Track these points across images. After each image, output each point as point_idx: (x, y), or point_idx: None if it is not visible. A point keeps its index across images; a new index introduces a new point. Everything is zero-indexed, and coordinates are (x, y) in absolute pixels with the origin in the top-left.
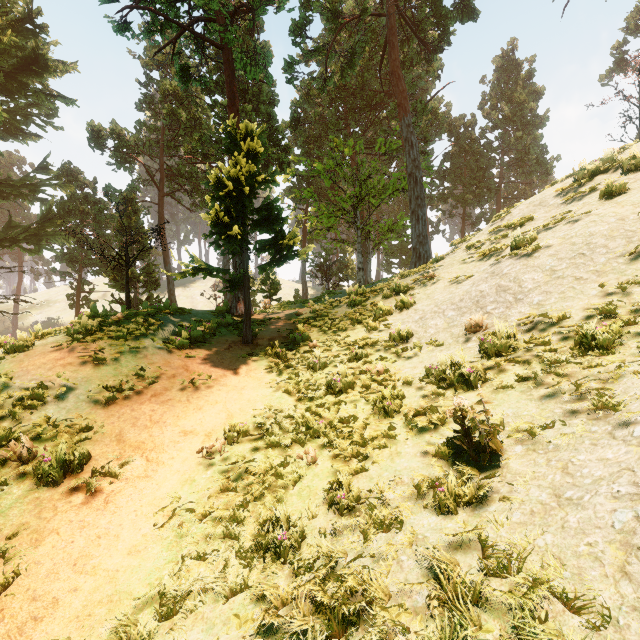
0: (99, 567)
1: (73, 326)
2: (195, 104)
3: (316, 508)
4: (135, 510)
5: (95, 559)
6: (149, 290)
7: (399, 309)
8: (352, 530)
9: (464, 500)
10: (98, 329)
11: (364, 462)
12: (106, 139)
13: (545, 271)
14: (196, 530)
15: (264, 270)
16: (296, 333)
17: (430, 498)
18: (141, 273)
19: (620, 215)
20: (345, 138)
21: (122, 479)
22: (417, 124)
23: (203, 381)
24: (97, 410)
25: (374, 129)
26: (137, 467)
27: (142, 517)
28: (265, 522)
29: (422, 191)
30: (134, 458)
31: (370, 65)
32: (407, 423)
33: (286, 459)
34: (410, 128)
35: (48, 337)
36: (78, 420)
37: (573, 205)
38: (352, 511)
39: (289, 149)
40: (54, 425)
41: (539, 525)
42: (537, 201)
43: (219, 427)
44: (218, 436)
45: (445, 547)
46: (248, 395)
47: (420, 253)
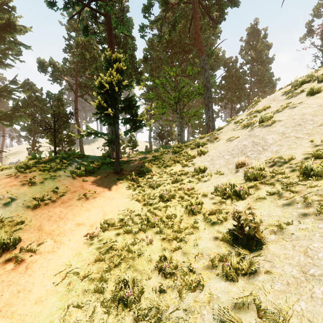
0: (15, 312)
1: (19, 164)
2: (93, 49)
3: (151, 272)
4: (43, 273)
5: (14, 307)
6: (69, 146)
7: (199, 155)
8: (172, 289)
9: (242, 272)
10: (33, 165)
11: (180, 243)
12: (47, 67)
13: (279, 134)
14: (78, 286)
15: (126, 133)
16: (144, 168)
17: (220, 268)
18: (65, 137)
19: (319, 103)
20: (171, 68)
21: (38, 253)
22: (208, 60)
23: (91, 194)
24: (28, 211)
25: (186, 63)
26: (48, 246)
27: (47, 278)
28: (120, 282)
29: (211, 94)
30: (47, 240)
31: (184, 30)
32: (205, 219)
33: (135, 240)
34: (204, 61)
35: (5, 170)
36: (16, 218)
37: (292, 99)
38: (172, 275)
39: (142, 73)
40: (1, 221)
41: (294, 294)
42: (272, 98)
43: (98, 221)
44: (97, 226)
45: (232, 306)
46: (116, 202)
47: (210, 126)
